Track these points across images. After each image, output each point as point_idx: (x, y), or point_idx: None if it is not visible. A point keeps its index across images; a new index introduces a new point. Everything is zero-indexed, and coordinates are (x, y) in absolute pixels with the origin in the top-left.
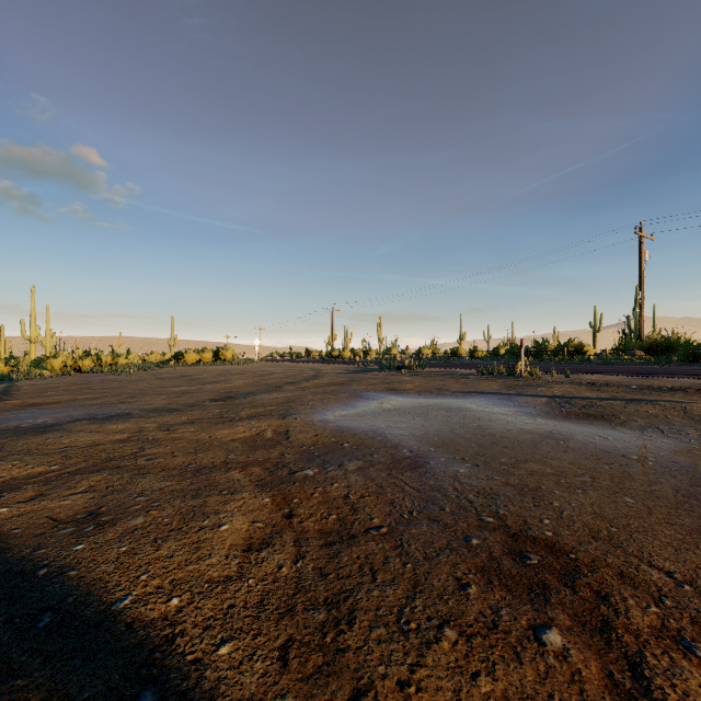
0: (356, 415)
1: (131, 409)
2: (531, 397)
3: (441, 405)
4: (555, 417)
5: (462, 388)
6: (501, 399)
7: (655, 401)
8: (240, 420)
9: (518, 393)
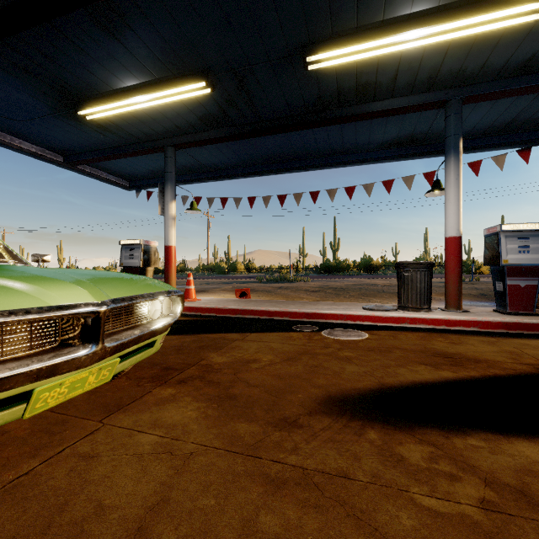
0: None
1: None
2: None
3: None
4: None
5: None
6: None
7: None
8: None
9: None
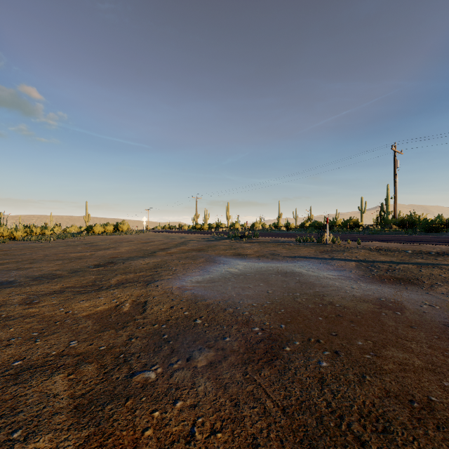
0: (210, 281)
1: (20, 276)
2: (343, 261)
3: (278, 270)
4: (373, 282)
5: (289, 253)
6: (321, 263)
7: (438, 265)
8: (107, 288)
9: (331, 258)
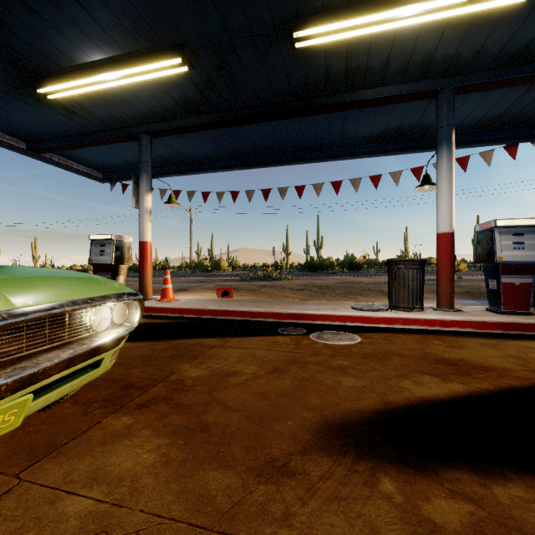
0: None
1: None
2: None
3: None
4: None
5: None
6: None
7: None
8: None
9: None
